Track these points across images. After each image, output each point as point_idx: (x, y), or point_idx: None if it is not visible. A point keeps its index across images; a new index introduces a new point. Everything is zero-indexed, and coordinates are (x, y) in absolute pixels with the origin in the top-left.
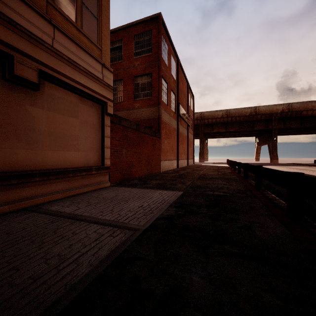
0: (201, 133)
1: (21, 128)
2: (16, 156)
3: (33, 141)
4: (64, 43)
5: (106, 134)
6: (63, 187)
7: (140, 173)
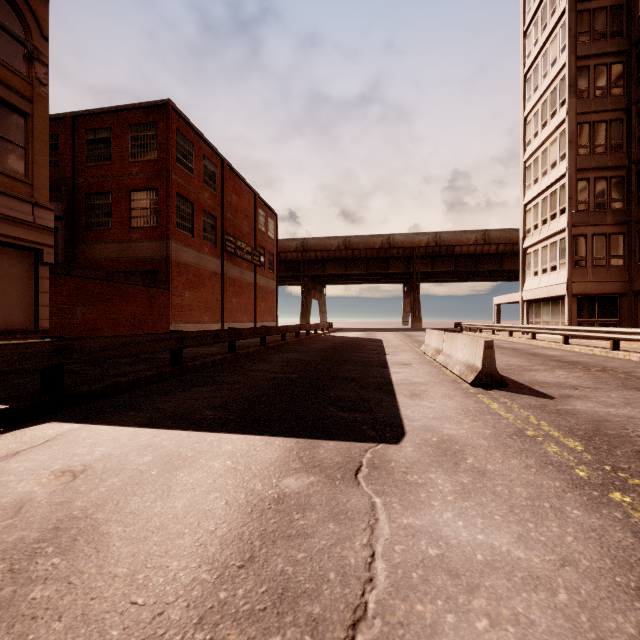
0: (305, 276)
1: None
2: None
3: None
4: None
5: (42, 288)
6: None
7: None
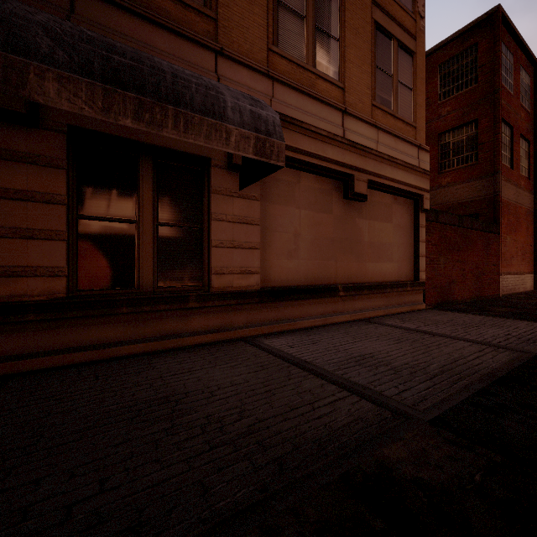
0: None
1: (353, 241)
2: (350, 268)
3: (359, 253)
4: (385, 141)
5: (421, 237)
6: (382, 304)
7: (464, 294)
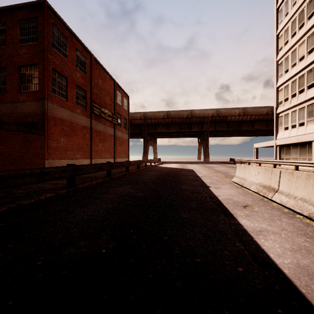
0: (145, 133)
1: None
2: None
3: None
4: None
5: None
6: None
7: None
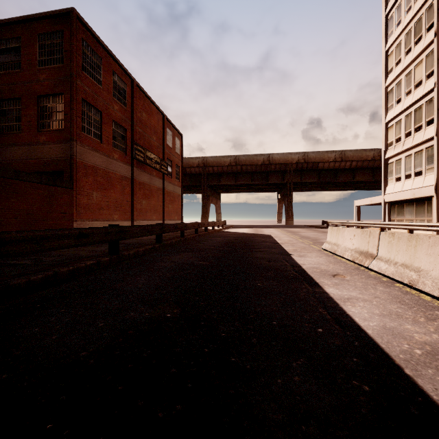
0: (205, 185)
1: None
2: None
3: None
4: None
5: None
6: None
7: None
